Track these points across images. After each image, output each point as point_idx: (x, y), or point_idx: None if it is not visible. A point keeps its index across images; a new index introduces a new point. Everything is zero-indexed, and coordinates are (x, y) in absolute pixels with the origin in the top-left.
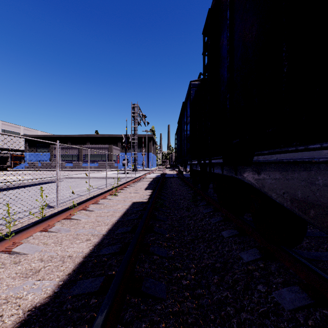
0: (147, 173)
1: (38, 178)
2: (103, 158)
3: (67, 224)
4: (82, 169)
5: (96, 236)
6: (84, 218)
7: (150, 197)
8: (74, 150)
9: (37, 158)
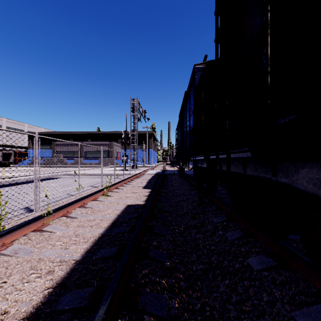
0: (147, 170)
1: (6, 177)
2: (104, 154)
3: (33, 240)
4: (83, 165)
5: (65, 264)
6: (60, 230)
7: (148, 198)
8: (75, 147)
9: (40, 154)
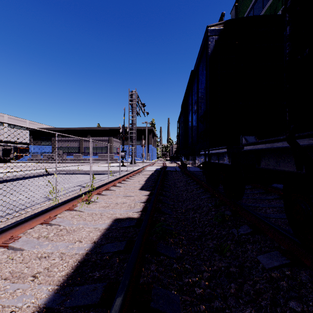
0: (146, 166)
1: None
2: (103, 150)
3: None
4: (82, 161)
5: None
6: None
7: (145, 207)
8: (74, 142)
9: (41, 150)
